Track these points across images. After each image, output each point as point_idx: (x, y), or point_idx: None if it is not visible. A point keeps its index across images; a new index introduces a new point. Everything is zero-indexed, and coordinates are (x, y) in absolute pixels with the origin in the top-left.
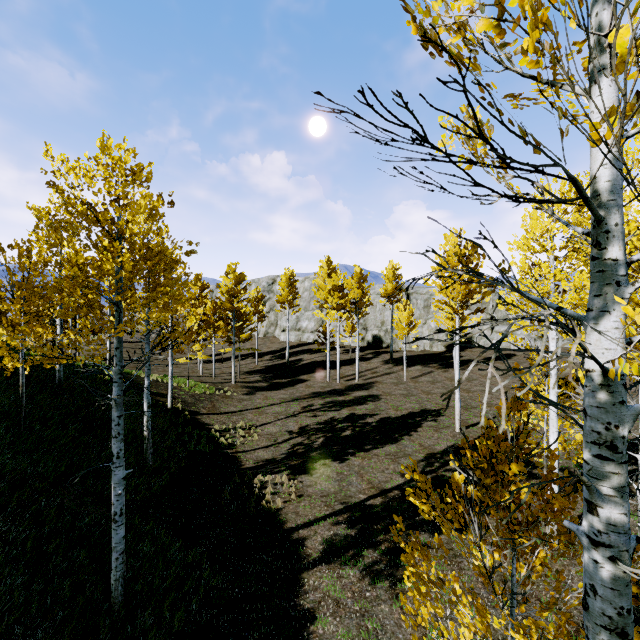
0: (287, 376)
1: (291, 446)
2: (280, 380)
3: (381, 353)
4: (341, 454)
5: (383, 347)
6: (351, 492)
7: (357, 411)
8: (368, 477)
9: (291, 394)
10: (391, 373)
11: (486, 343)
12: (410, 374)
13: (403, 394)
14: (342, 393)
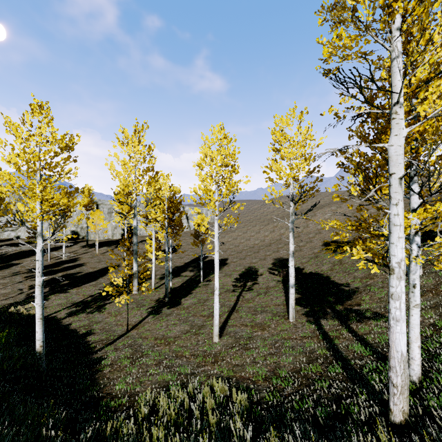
0: None
1: (27, 295)
2: None
3: (79, 242)
4: (64, 290)
5: (80, 238)
6: (75, 300)
7: (69, 272)
8: (82, 294)
9: (10, 272)
10: (88, 252)
11: (143, 233)
12: (100, 252)
13: (97, 261)
14: (54, 266)
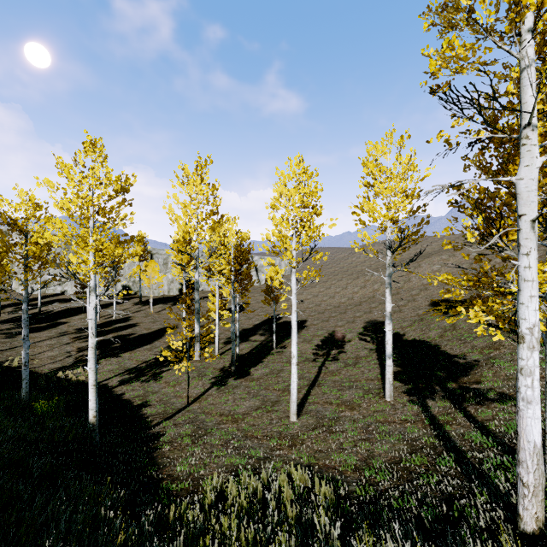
0: (45, 321)
1: (75, 358)
2: (38, 325)
3: (131, 298)
4: (115, 354)
5: (132, 294)
6: (127, 366)
7: (120, 334)
8: (136, 359)
9: (57, 332)
10: (141, 311)
11: (204, 288)
12: (155, 310)
13: (151, 321)
14: (104, 326)
